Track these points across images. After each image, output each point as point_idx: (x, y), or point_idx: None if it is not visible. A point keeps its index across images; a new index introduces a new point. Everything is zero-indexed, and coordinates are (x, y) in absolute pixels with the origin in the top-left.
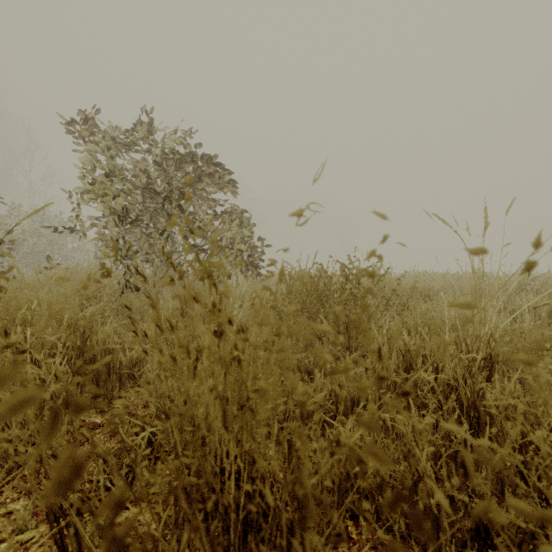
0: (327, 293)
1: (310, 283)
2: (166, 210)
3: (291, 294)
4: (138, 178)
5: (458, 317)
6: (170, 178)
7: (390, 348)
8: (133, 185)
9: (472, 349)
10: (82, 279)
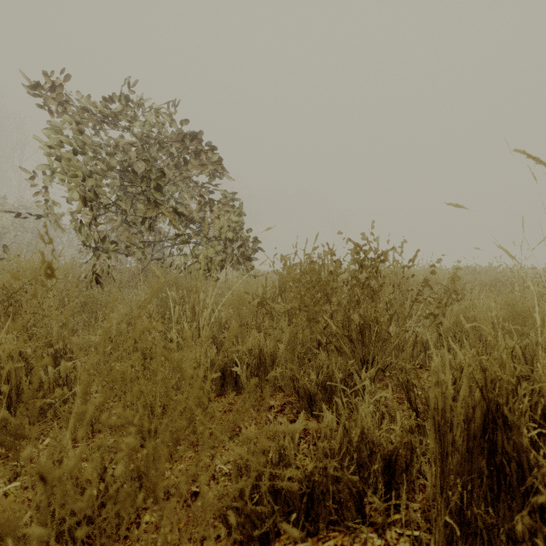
0: (333, 285)
1: (312, 269)
2: (147, 196)
3: (284, 287)
4: (112, 158)
5: (507, 318)
6: (152, 162)
7: (413, 357)
8: (106, 165)
9: (532, 362)
10: (25, 269)
